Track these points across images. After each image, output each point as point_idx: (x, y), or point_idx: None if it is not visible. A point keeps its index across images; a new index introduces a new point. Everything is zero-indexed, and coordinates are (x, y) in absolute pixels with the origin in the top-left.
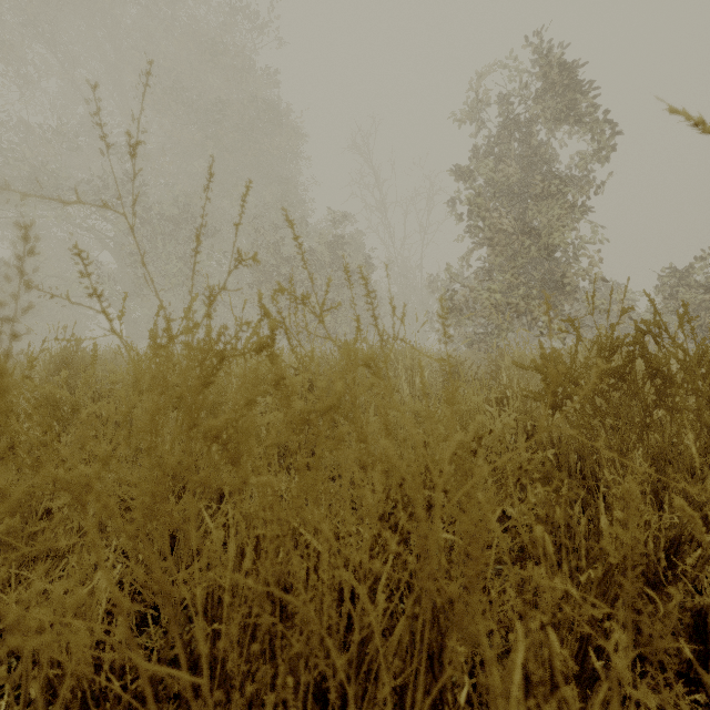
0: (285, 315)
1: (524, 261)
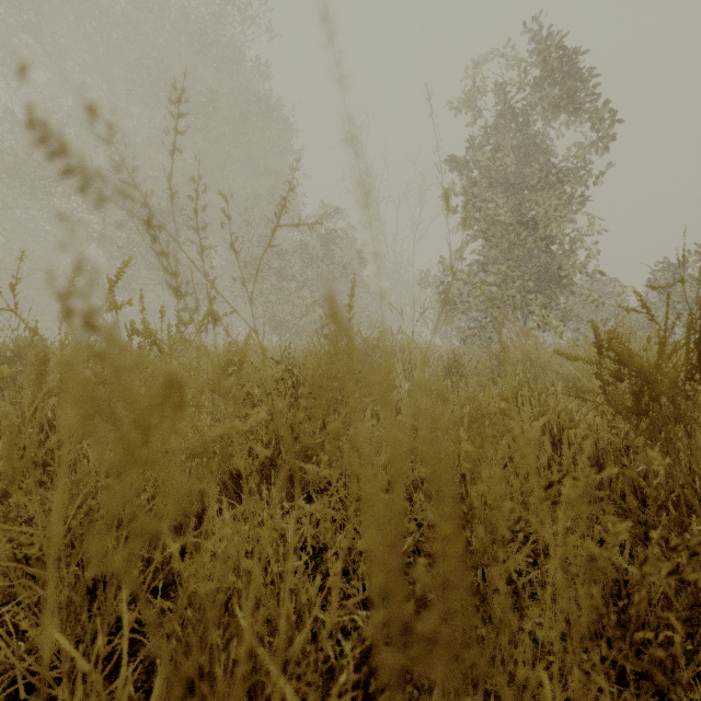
0: (276, 309)
1: (519, 253)
